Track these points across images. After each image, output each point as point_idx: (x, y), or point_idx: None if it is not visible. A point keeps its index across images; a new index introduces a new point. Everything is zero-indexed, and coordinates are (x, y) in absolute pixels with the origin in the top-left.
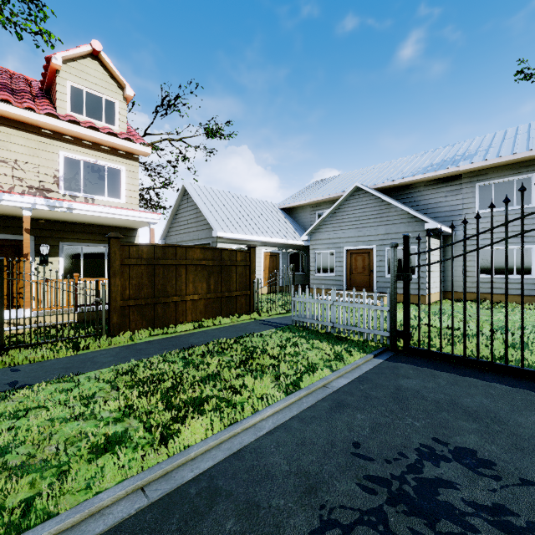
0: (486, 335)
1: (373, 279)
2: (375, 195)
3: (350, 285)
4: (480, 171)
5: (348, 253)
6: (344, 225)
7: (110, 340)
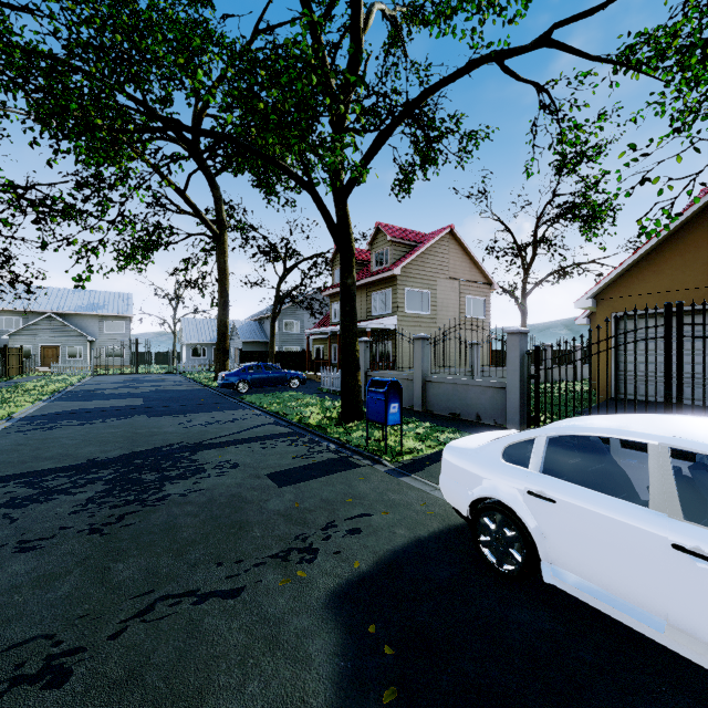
0: (114, 372)
1: (60, 361)
2: (61, 321)
3: (44, 364)
4: (106, 316)
5: (42, 348)
6: (40, 333)
7: (15, 377)
